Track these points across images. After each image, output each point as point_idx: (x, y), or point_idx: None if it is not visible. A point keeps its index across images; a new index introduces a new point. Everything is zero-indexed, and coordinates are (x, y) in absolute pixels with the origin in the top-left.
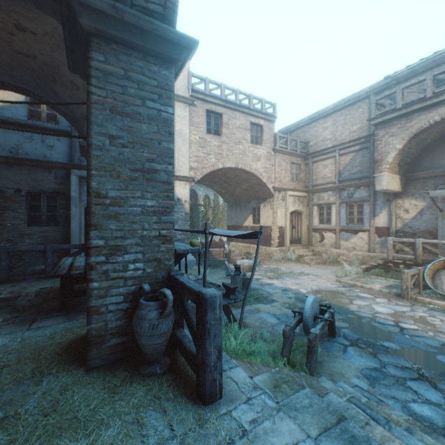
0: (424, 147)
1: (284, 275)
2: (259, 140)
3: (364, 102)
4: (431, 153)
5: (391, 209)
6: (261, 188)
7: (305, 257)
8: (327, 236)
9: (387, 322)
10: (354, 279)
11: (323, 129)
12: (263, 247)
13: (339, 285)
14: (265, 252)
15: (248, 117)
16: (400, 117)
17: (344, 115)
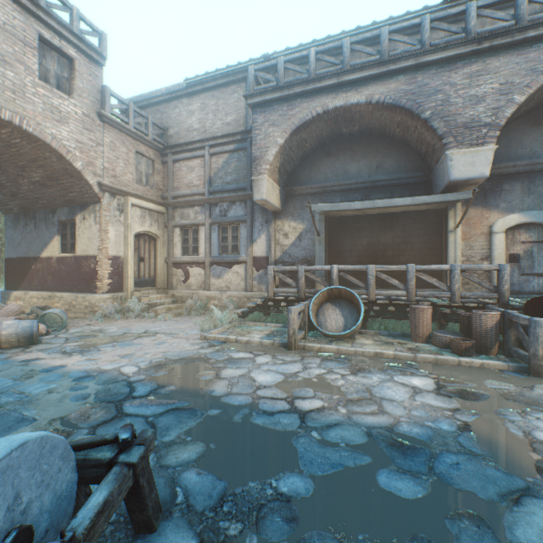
0: (304, 156)
1: (105, 342)
2: (65, 84)
3: (241, 86)
4: (310, 165)
5: (270, 233)
6: (74, 181)
7: (160, 306)
8: (195, 272)
9: (278, 405)
10: (228, 331)
11: (189, 113)
12: (80, 296)
13: (204, 344)
14: (84, 303)
15: (34, 20)
16: (282, 100)
17: (217, 98)
